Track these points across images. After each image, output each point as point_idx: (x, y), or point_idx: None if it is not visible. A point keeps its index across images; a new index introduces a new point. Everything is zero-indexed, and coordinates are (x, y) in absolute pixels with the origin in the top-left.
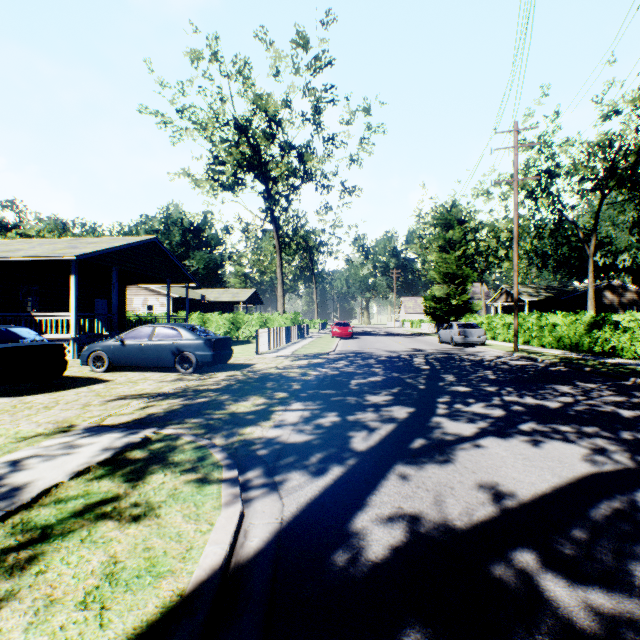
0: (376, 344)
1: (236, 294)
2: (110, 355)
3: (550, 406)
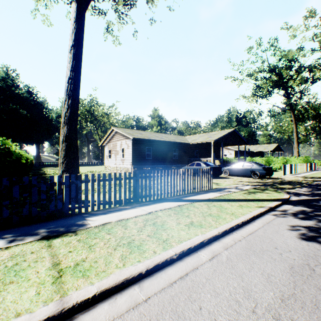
0: None
1: (265, 147)
2: (229, 171)
3: None
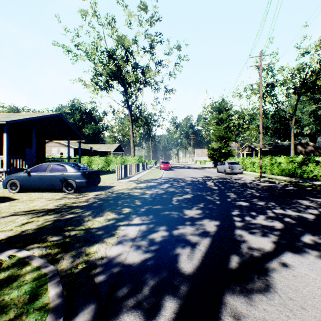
0: (184, 173)
1: (109, 146)
2: (21, 182)
3: (308, 218)
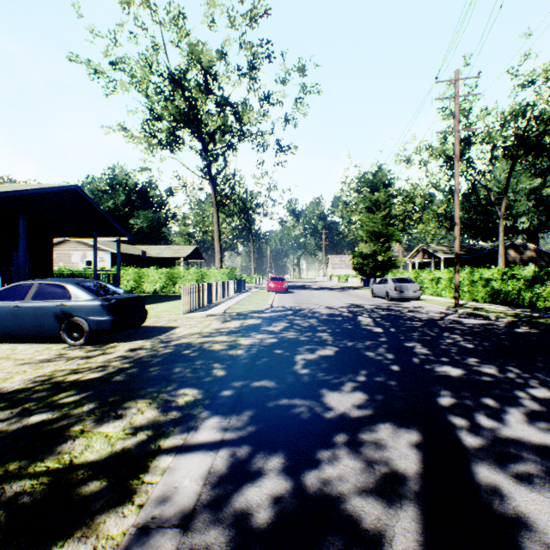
0: (312, 299)
1: (177, 250)
2: None
3: None
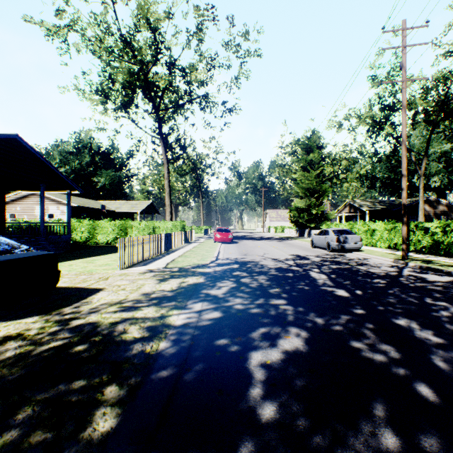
0: (256, 249)
1: (135, 205)
2: None
3: None
